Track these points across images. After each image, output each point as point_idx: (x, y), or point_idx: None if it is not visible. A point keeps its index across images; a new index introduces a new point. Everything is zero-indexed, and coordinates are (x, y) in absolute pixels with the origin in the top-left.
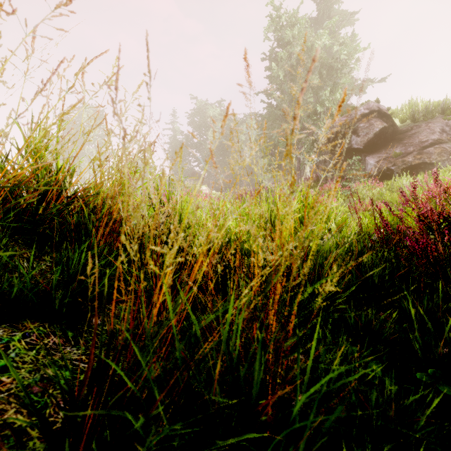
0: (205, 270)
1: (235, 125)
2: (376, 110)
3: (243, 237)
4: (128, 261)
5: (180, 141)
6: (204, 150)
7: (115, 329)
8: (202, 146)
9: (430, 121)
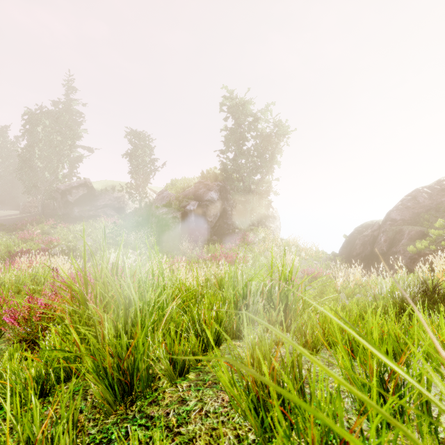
0: None
1: None
2: (83, 183)
3: None
4: None
5: None
6: None
7: None
8: None
9: (107, 193)
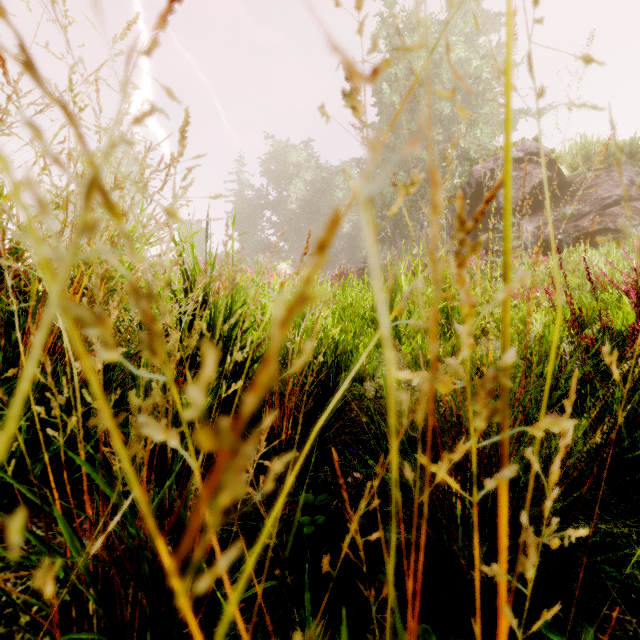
0: (274, 424)
1: (329, 176)
2: (535, 152)
3: (347, 344)
4: (117, 401)
5: (249, 198)
6: (283, 212)
7: (9, 631)
8: (281, 207)
9: (612, 169)
